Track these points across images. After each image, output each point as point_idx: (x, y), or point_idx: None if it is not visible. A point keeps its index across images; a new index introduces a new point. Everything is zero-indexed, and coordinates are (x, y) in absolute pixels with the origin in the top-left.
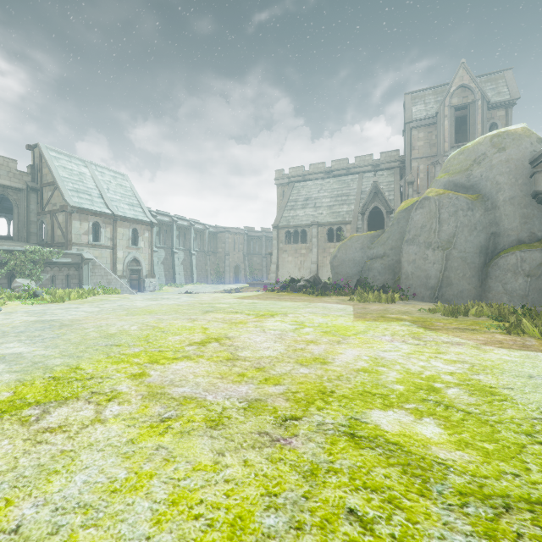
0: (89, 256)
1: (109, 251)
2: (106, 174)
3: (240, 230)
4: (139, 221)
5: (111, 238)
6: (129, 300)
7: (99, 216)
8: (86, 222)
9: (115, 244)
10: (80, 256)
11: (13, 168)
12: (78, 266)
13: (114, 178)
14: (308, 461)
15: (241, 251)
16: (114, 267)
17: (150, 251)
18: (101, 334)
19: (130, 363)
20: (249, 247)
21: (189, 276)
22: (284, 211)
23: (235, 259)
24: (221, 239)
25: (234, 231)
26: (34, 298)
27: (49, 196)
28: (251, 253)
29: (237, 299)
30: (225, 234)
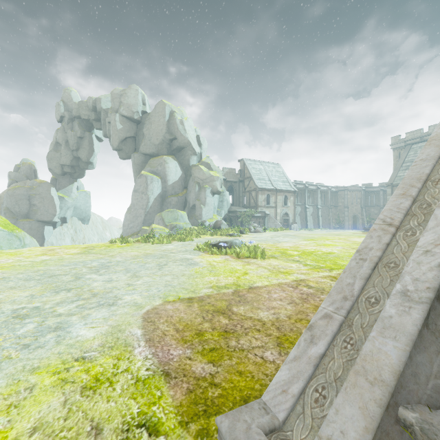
0: (268, 212)
1: (273, 209)
2: (270, 166)
3: (357, 188)
4: (288, 191)
5: (274, 202)
6: (300, 232)
7: (269, 191)
8: (264, 195)
9: (276, 205)
10: (264, 212)
11: (234, 172)
12: (263, 217)
13: (274, 167)
14: (358, 244)
15: (359, 204)
16: (276, 218)
17: (293, 208)
18: (308, 237)
19: (323, 239)
20: (366, 200)
21: (316, 223)
22: (399, 171)
23: (352, 211)
24: (341, 196)
25: (352, 189)
26: (265, 230)
27: (248, 183)
28: (368, 205)
29: (352, 233)
30: (344, 191)
